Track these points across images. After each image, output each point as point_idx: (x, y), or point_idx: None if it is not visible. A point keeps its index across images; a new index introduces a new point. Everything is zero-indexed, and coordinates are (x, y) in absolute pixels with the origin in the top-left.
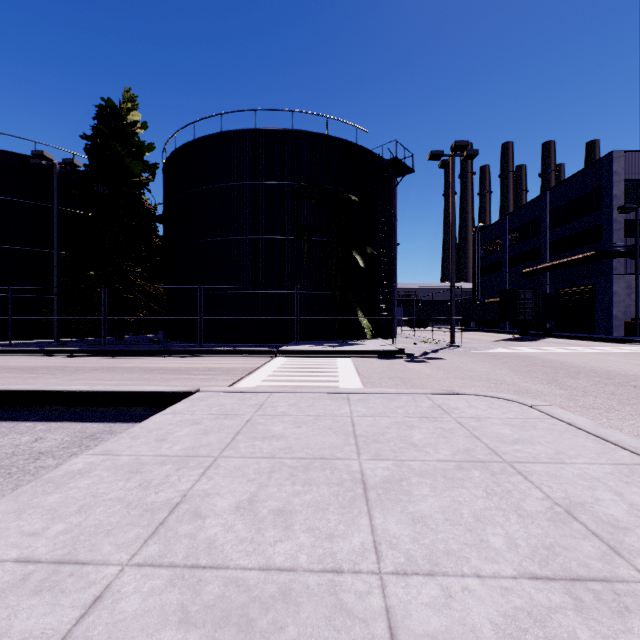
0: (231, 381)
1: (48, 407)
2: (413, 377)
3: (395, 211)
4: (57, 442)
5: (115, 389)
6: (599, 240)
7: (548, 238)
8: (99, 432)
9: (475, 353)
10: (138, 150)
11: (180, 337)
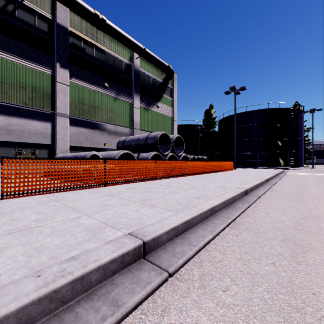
0: None
1: None
2: None
3: (300, 122)
4: None
5: None
6: None
7: None
8: None
9: (313, 169)
10: (214, 119)
11: None
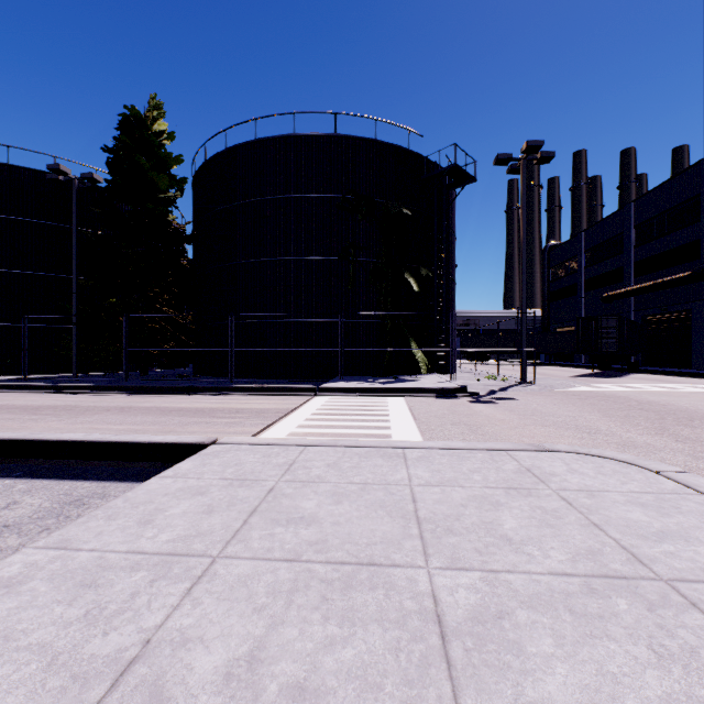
0: (260, 426)
1: (34, 460)
2: (482, 423)
3: (454, 227)
4: (32, 509)
5: (114, 439)
6: (696, 258)
7: (633, 257)
8: (88, 495)
9: (552, 392)
10: (164, 163)
11: (210, 371)
